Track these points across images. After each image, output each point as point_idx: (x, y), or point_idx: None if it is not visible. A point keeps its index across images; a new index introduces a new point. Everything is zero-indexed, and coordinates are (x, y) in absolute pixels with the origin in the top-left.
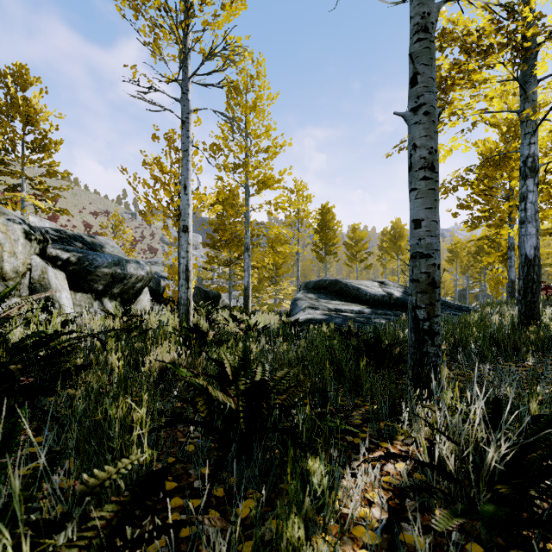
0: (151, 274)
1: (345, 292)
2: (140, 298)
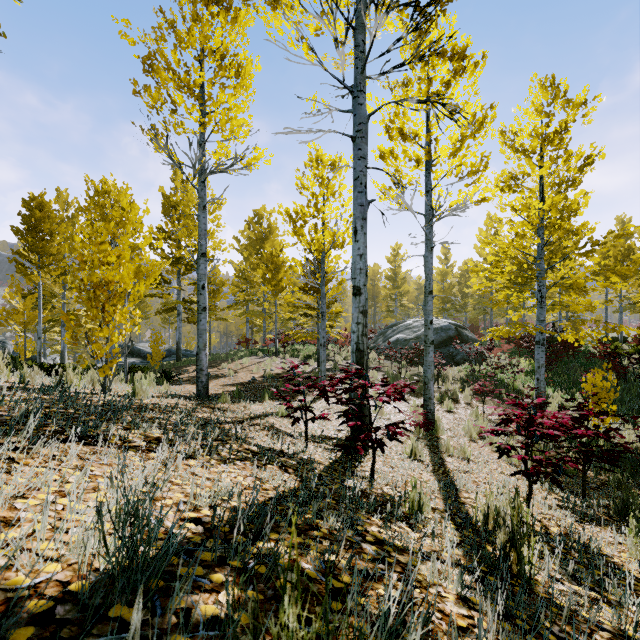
0: None
1: (133, 352)
2: None
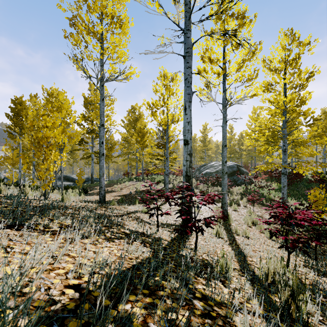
0: None
1: (69, 179)
2: None
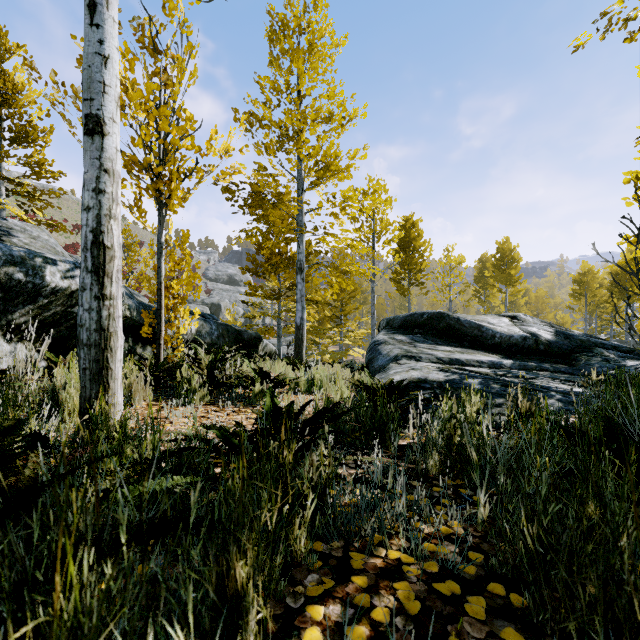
0: None
1: (456, 332)
2: None
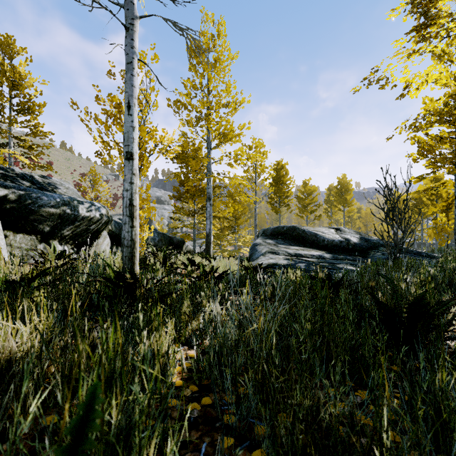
0: (107, 217)
1: (303, 238)
2: (98, 242)
